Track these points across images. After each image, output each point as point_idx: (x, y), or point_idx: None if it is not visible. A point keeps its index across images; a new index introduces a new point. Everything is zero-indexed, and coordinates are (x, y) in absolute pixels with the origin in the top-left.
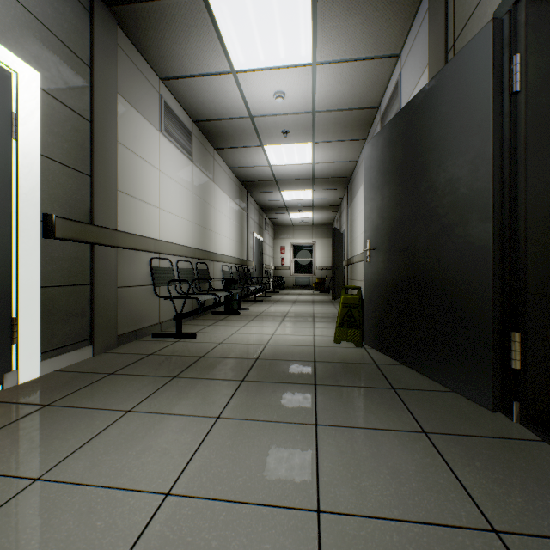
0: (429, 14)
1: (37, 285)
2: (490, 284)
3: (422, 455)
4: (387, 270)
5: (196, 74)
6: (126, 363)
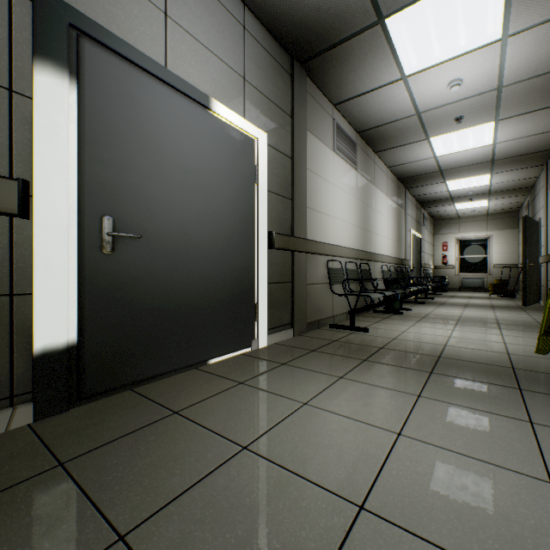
0: None
1: (266, 282)
2: None
3: None
4: None
5: (365, 91)
6: (320, 344)
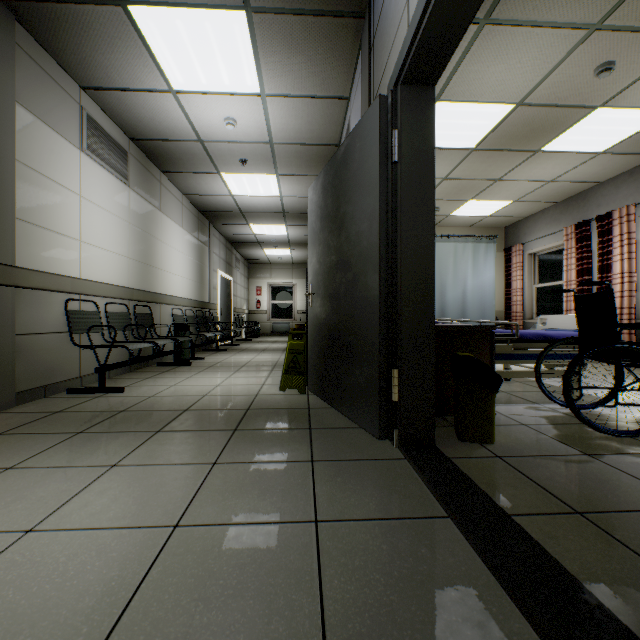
0: (362, 67)
1: None
2: (378, 328)
3: (297, 477)
4: (322, 315)
5: (127, 88)
6: (23, 422)
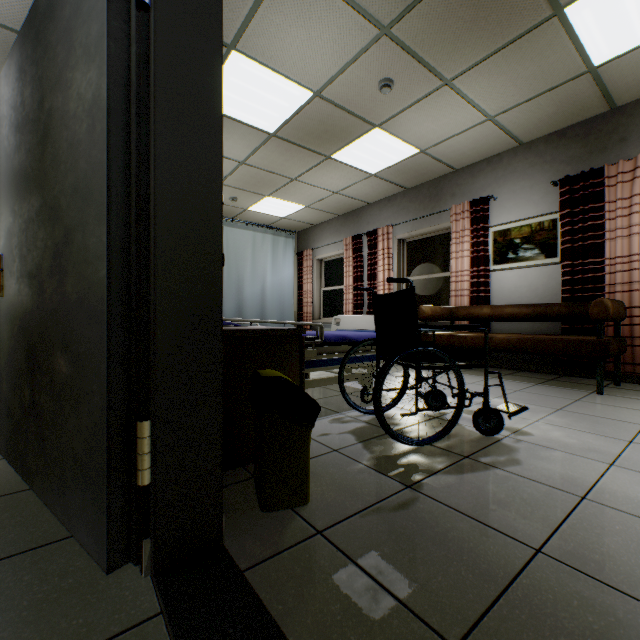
0: None
1: None
2: (105, 339)
3: None
4: (18, 311)
5: None
6: None
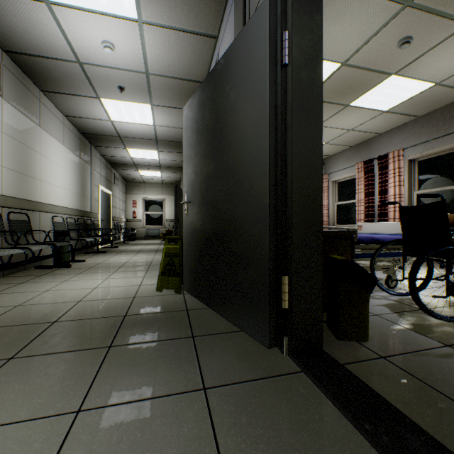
0: None
1: None
2: (267, 234)
3: (191, 424)
4: (199, 221)
5: None
6: None
